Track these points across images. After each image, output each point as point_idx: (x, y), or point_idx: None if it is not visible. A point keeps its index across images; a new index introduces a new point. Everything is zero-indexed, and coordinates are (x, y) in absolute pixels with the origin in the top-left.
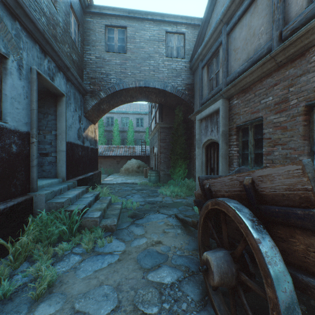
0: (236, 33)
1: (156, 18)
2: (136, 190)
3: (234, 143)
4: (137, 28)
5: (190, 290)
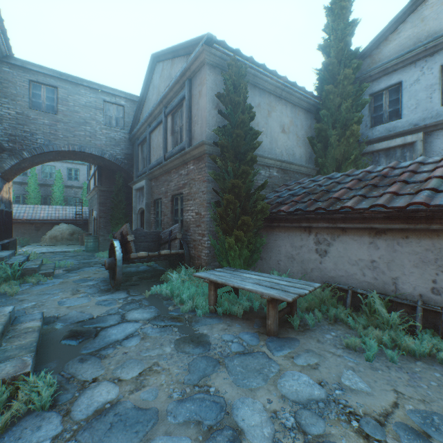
0: (153, 136)
1: (93, 87)
2: (69, 256)
3: (153, 213)
4: (71, 91)
5: (103, 284)
